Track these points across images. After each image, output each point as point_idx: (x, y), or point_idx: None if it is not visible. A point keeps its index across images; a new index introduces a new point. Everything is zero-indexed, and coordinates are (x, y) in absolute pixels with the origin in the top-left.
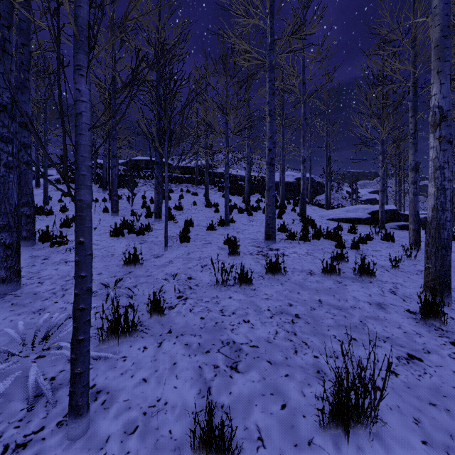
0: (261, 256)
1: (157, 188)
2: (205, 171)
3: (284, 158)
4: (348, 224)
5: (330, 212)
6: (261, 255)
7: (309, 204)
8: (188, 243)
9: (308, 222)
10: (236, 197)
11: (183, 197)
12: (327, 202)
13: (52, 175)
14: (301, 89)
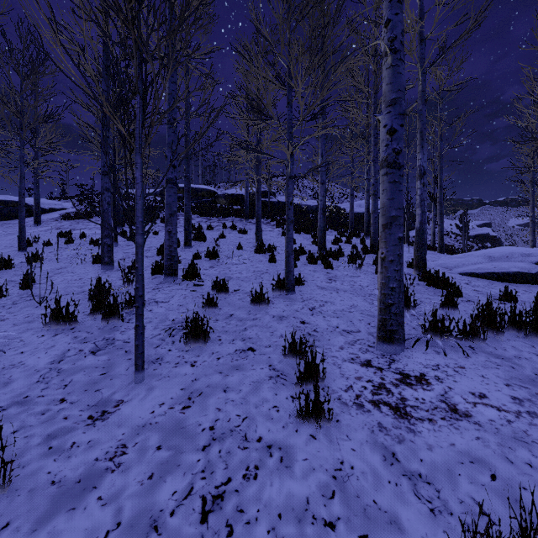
0: (390, 414)
1: (168, 224)
2: (256, 197)
3: (377, 174)
4: (506, 283)
5: (458, 260)
6: (388, 410)
7: (406, 243)
8: (203, 348)
9: (440, 282)
10: (302, 235)
11: (224, 236)
12: (441, 241)
13: (66, 209)
14: (418, 50)
